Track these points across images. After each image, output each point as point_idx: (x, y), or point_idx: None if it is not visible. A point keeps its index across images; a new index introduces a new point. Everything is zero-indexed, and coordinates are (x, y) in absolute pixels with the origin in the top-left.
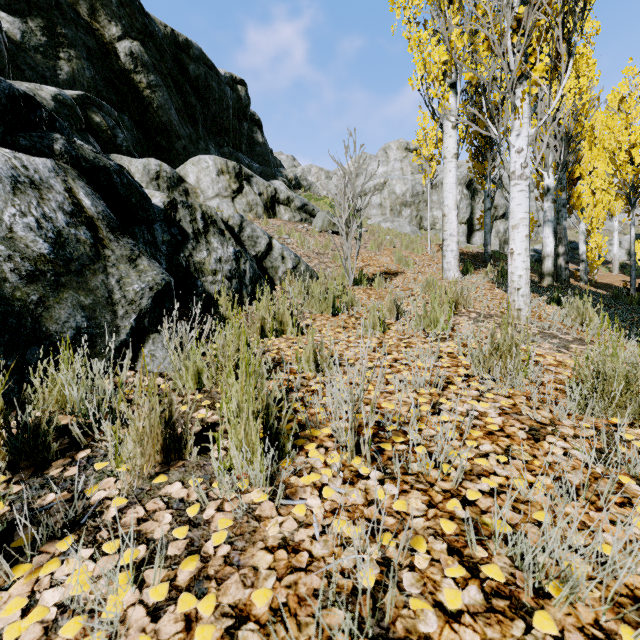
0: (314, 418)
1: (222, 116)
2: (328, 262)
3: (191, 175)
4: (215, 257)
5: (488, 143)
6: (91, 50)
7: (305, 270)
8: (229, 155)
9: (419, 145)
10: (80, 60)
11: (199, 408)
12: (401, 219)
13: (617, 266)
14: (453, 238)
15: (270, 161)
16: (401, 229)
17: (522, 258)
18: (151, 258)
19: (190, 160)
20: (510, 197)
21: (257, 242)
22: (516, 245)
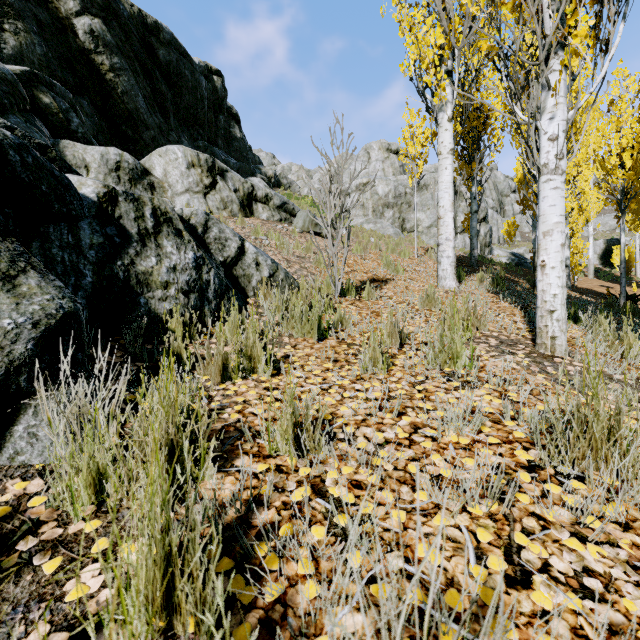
0: (296, 596)
1: (196, 107)
2: (310, 267)
3: (158, 167)
4: (167, 265)
5: (476, 143)
6: (43, 24)
7: (284, 278)
8: (204, 149)
9: (405, 143)
10: (29, 34)
11: (83, 563)
12: (383, 220)
13: (592, 270)
14: (449, 243)
15: (248, 157)
16: (384, 231)
17: (557, 273)
18: (48, 273)
19: (156, 150)
20: (540, 196)
21: (226, 245)
22: (549, 256)
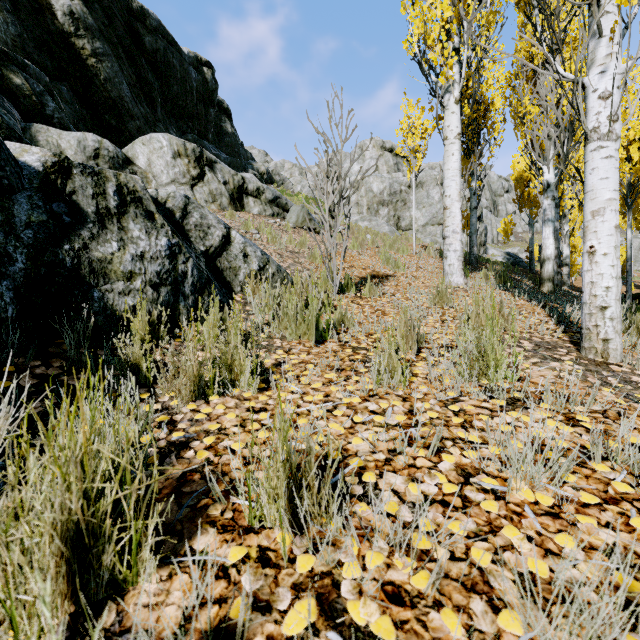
0: None
1: (185, 99)
2: (305, 262)
3: (141, 156)
4: (133, 252)
5: (476, 137)
6: (18, 3)
7: (276, 272)
8: (193, 142)
9: (403, 135)
10: (2, 12)
11: None
12: (378, 218)
13: None
14: (456, 235)
15: (240, 153)
16: (379, 229)
17: (610, 261)
18: None
19: (139, 138)
20: (587, 168)
21: (208, 233)
22: (600, 241)
